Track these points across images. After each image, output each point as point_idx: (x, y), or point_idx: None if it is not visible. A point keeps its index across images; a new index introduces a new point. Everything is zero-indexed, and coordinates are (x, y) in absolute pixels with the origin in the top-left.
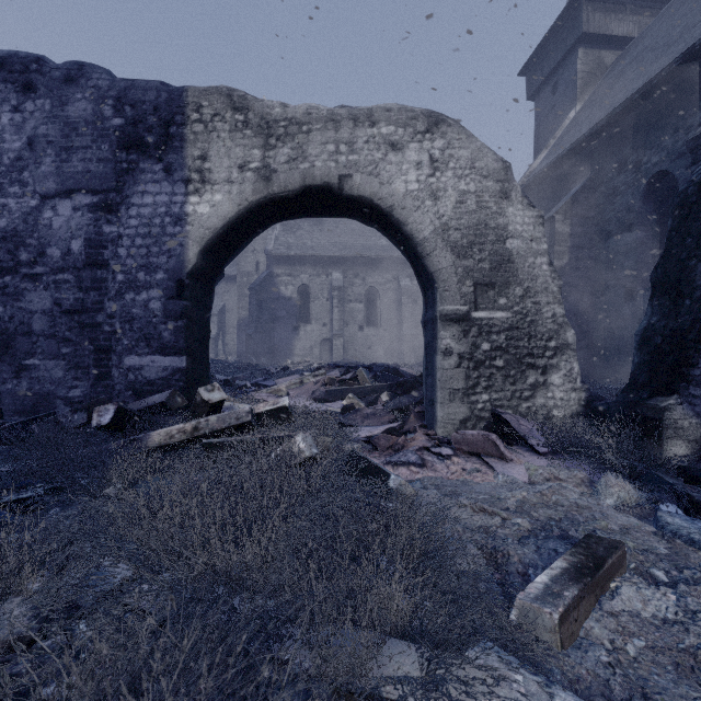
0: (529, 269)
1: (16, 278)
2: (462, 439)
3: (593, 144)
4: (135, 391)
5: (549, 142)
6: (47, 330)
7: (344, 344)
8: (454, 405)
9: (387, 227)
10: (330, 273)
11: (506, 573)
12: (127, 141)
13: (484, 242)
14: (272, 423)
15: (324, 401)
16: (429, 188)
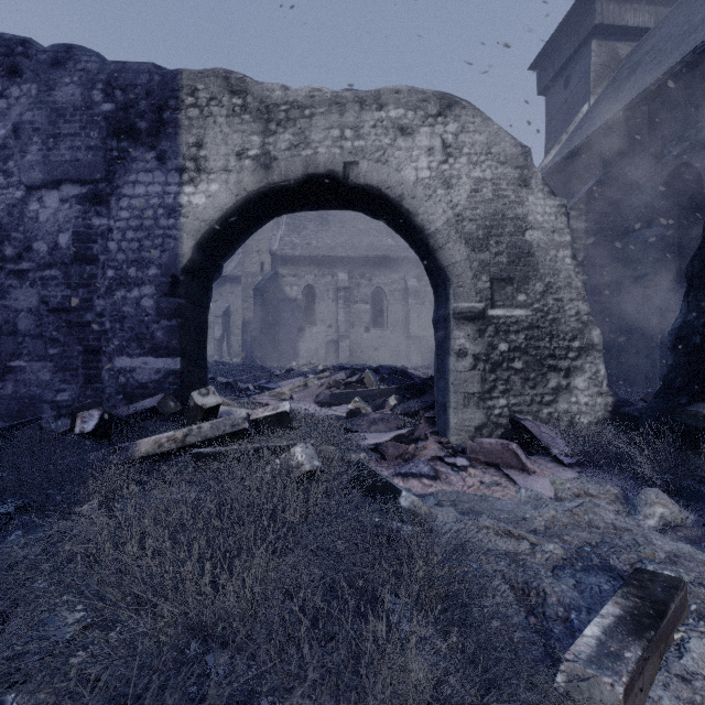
0: (551, 263)
1: (1, 275)
2: (479, 448)
3: (609, 137)
4: (126, 395)
5: (561, 138)
6: (34, 329)
7: (350, 346)
8: (468, 411)
9: (395, 219)
10: (335, 273)
11: (544, 617)
12: (118, 128)
13: (502, 234)
14: (271, 430)
15: (329, 405)
16: (442, 176)
